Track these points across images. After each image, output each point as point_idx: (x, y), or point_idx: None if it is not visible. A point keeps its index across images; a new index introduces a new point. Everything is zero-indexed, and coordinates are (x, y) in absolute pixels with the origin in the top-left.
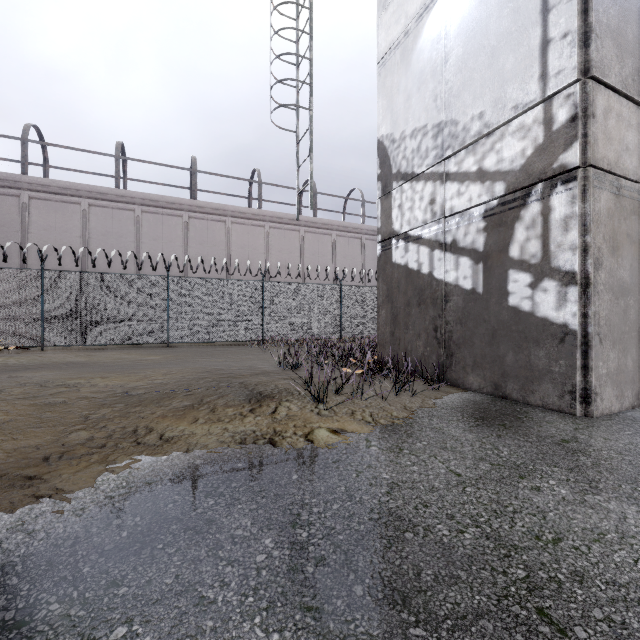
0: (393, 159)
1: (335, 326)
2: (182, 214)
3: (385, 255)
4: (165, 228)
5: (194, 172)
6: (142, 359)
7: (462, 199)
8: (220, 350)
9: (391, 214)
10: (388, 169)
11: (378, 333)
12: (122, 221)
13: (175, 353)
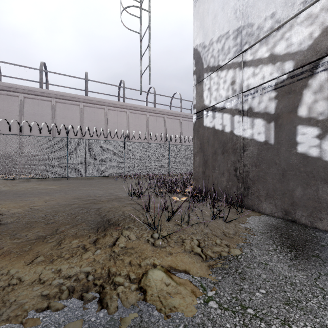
0: (204, 59)
1: (166, 167)
2: (79, 104)
3: (199, 121)
4: (69, 111)
5: (86, 80)
6: (45, 188)
7: (256, 78)
8: (97, 181)
9: (203, 95)
10: (201, 66)
11: (194, 172)
12: (44, 107)
13: (69, 184)
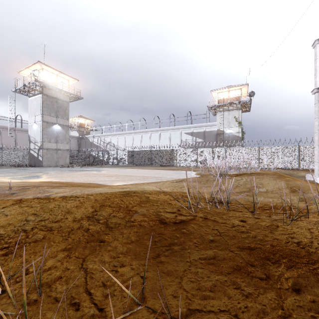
0: (30, 138)
1: (27, 161)
2: None
3: (29, 151)
4: None
5: None
6: None
7: (36, 147)
8: None
9: (30, 146)
10: (30, 139)
11: (29, 162)
12: None
13: None
